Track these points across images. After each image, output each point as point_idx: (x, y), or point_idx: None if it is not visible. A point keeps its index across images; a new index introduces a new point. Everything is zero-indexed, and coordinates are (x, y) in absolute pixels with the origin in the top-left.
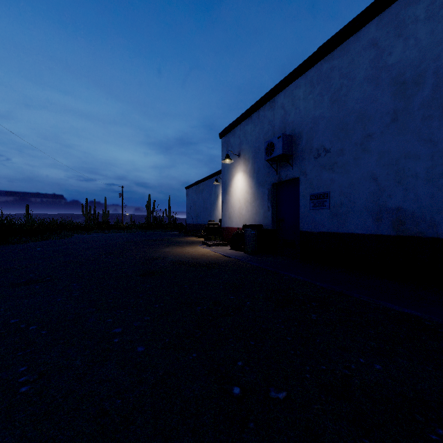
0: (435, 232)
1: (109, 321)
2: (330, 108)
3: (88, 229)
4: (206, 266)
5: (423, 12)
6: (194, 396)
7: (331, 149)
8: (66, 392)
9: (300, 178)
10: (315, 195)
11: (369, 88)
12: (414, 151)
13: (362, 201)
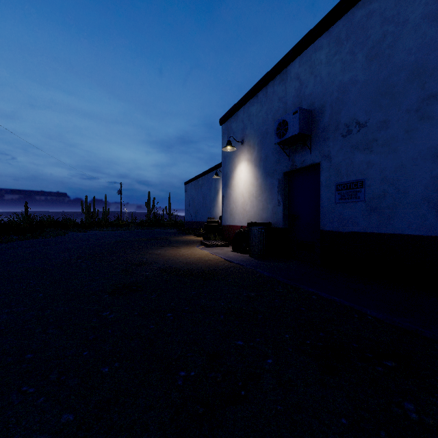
0: None
1: None
2: (366, 68)
3: (85, 227)
4: (202, 275)
5: None
6: None
7: (368, 122)
8: None
9: (321, 164)
10: (343, 184)
11: (431, 29)
12: None
13: (419, 189)
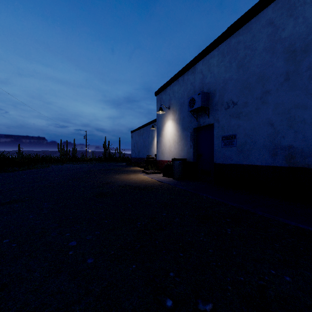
0: None
1: (67, 235)
2: (237, 72)
3: (61, 161)
4: (145, 189)
5: None
6: (132, 308)
7: (238, 102)
8: (20, 305)
9: (214, 124)
10: (225, 136)
11: (267, 56)
12: (302, 103)
13: (261, 140)
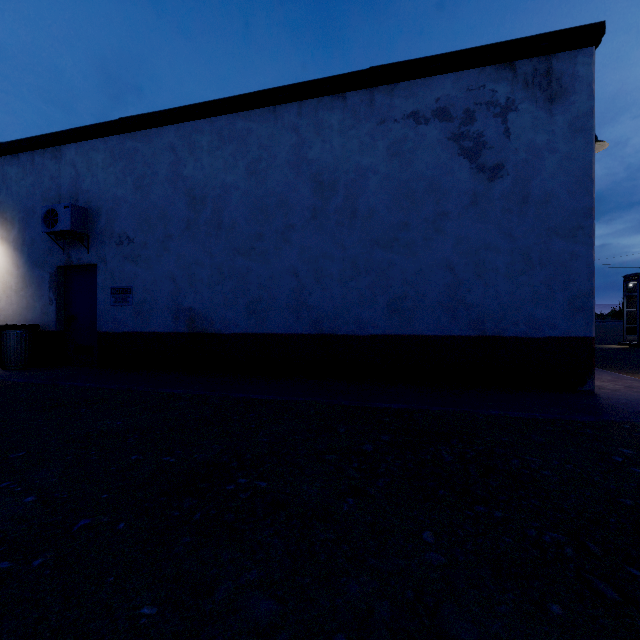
0: (213, 328)
1: None
2: (134, 193)
3: None
4: None
5: (206, 145)
6: None
7: (135, 240)
8: None
9: (98, 266)
10: (117, 289)
11: (169, 189)
12: (201, 260)
13: (164, 299)
